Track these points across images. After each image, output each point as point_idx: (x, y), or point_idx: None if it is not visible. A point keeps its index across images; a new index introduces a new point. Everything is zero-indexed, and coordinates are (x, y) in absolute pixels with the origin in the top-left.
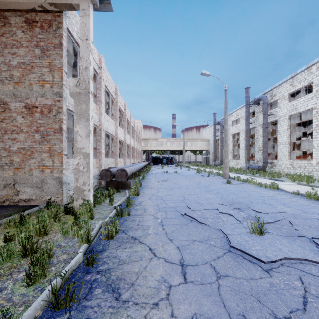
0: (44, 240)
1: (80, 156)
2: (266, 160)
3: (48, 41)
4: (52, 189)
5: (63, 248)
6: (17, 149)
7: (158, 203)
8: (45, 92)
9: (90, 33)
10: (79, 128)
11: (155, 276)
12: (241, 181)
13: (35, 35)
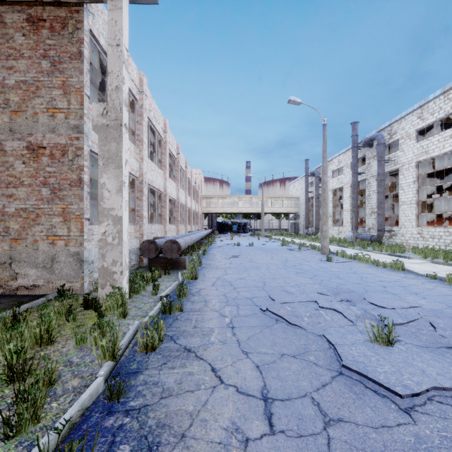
0: (46, 353)
1: (108, 221)
2: (383, 227)
3: (61, 48)
4: (67, 270)
5: (75, 368)
6: (15, 211)
7: (225, 292)
8: (57, 125)
9: (123, 36)
10: (106, 179)
11: (220, 421)
12: (348, 258)
13: (41, 40)
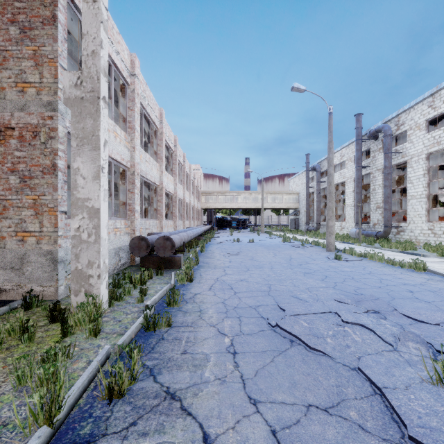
0: None
1: (83, 213)
2: (390, 222)
3: (32, 12)
4: (39, 272)
5: None
6: None
7: (225, 298)
8: (27, 102)
9: None
10: (80, 163)
11: None
12: (357, 256)
13: (9, 3)
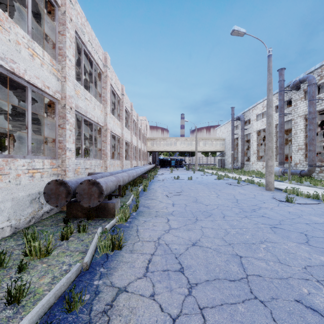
0: None
1: None
2: (314, 162)
3: None
4: None
5: None
6: None
7: (172, 312)
8: None
9: None
10: None
11: None
12: (305, 197)
13: None
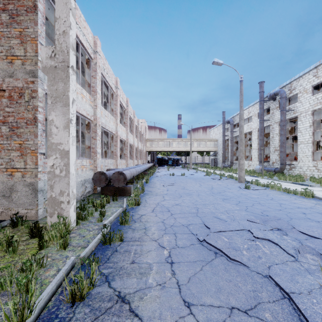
0: None
1: (56, 154)
2: (285, 161)
3: (19, 3)
4: (24, 198)
5: None
6: None
7: (164, 218)
8: (15, 71)
9: None
10: (54, 116)
11: None
12: (261, 186)
13: None
